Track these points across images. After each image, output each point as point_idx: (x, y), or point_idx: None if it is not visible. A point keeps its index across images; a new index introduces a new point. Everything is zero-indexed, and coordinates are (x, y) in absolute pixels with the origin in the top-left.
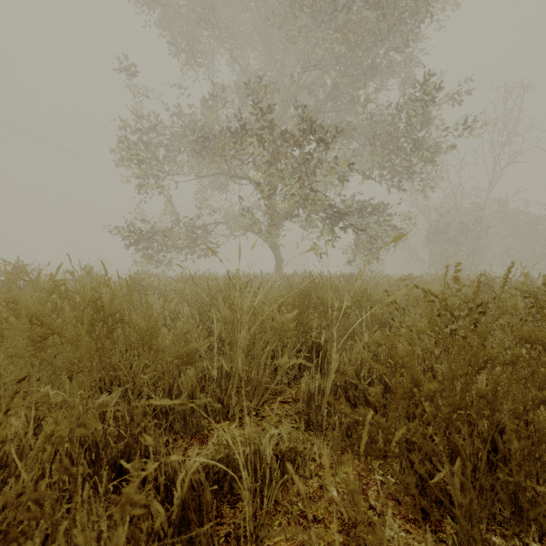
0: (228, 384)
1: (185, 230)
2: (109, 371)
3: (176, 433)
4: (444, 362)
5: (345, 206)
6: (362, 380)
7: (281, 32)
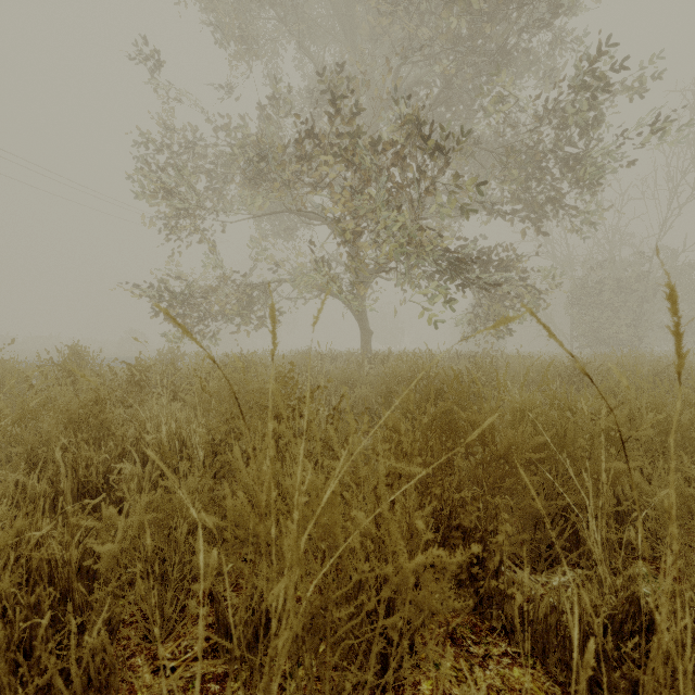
0: None
1: (235, 292)
2: None
3: None
4: None
5: (463, 255)
6: None
7: (370, 0)
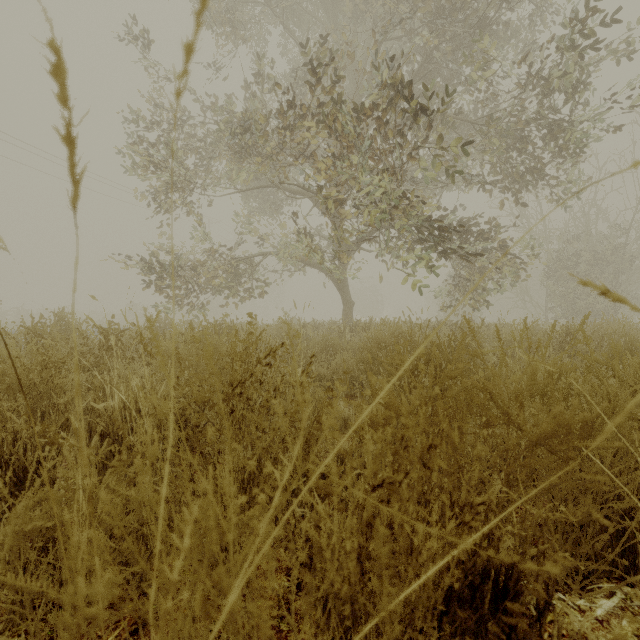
0: None
1: (223, 264)
2: None
3: None
4: None
5: (443, 225)
6: None
7: None
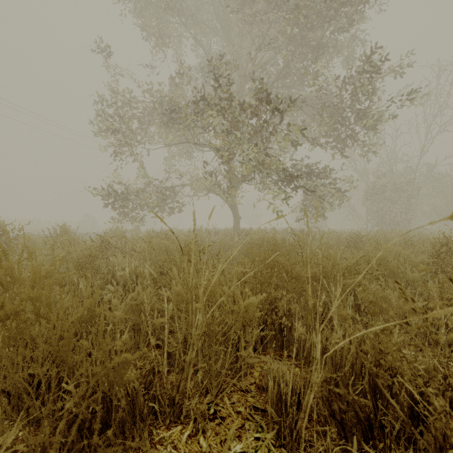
0: (180, 378)
1: (155, 192)
2: (20, 382)
3: (113, 450)
4: (424, 339)
5: (296, 169)
6: (350, 388)
7: (238, 16)
